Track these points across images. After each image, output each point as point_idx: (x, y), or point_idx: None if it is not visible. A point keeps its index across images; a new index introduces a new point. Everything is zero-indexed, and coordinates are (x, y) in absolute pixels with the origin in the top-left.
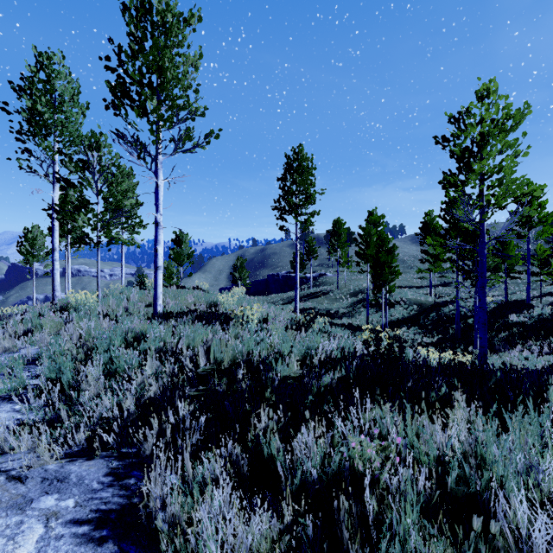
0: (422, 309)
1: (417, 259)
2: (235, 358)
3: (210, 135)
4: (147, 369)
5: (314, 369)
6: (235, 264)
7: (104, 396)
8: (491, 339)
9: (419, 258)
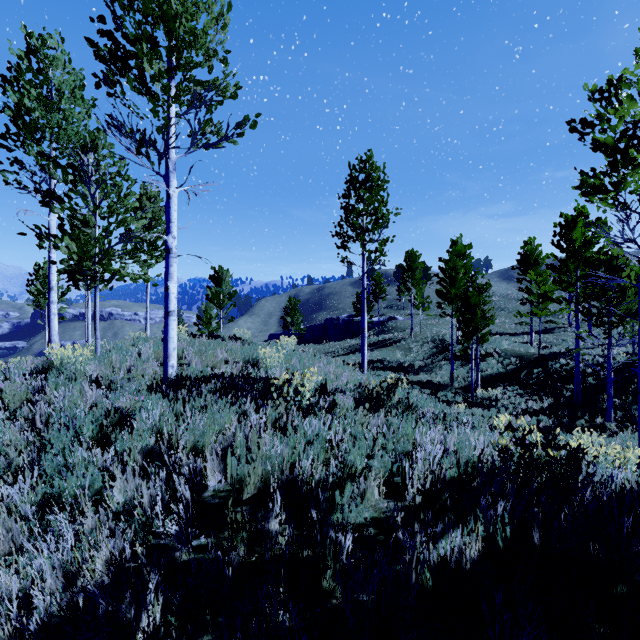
0: (522, 363)
1: (509, 299)
2: (269, 475)
3: (243, 123)
4: (113, 496)
5: (409, 498)
6: (286, 306)
7: (1, 573)
8: (627, 406)
9: (511, 298)
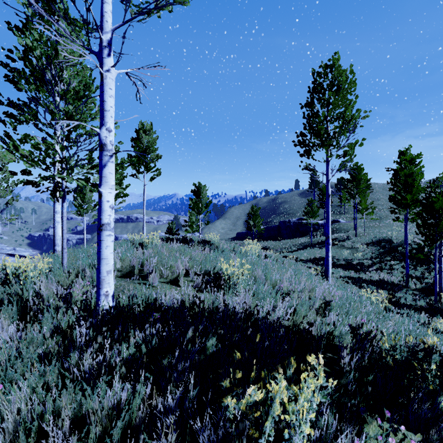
0: None
1: None
2: None
3: None
4: None
5: None
6: (249, 212)
7: None
8: None
9: None
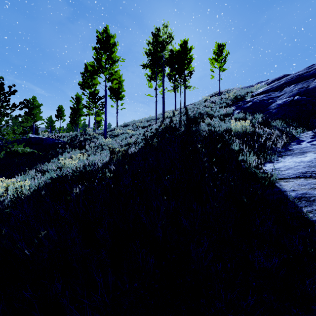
0: None
1: None
2: None
3: None
4: None
5: None
6: None
7: None
8: None
9: None
